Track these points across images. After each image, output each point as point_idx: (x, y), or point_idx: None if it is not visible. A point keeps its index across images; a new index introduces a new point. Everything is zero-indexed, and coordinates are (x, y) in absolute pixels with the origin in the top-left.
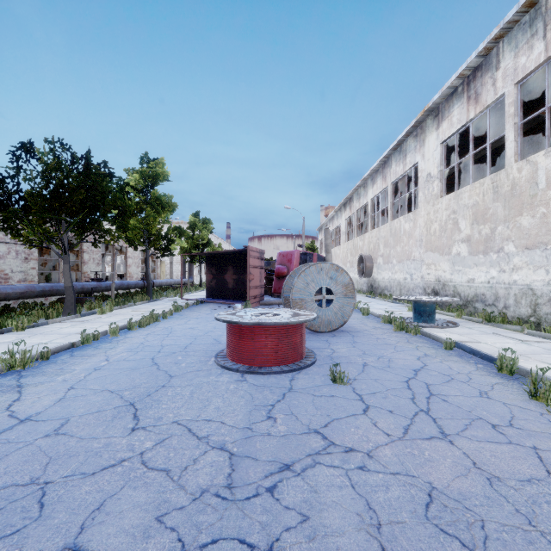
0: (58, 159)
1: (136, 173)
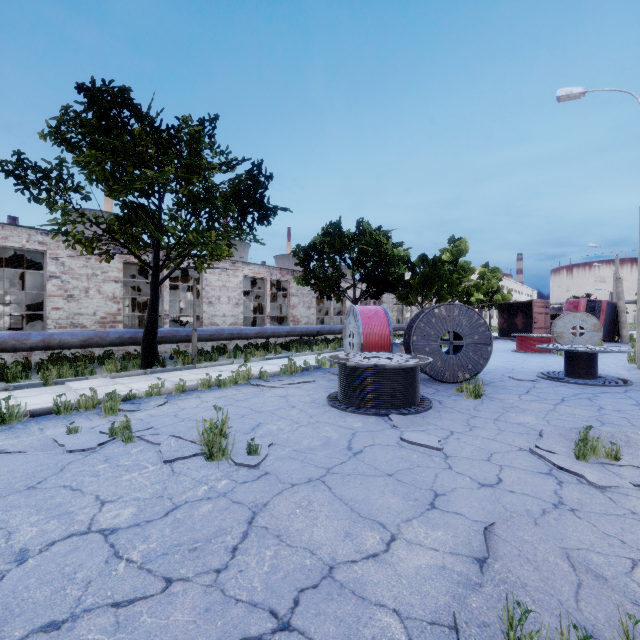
0: (422, 264)
1: (446, 251)
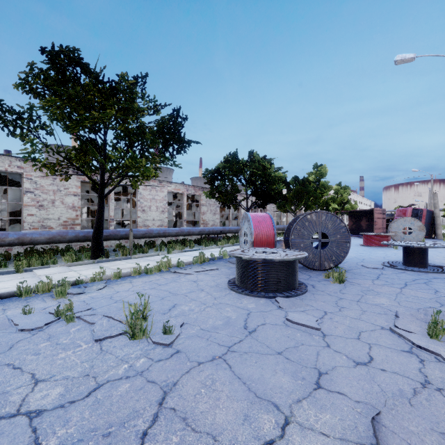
0: (295, 183)
1: (312, 174)
